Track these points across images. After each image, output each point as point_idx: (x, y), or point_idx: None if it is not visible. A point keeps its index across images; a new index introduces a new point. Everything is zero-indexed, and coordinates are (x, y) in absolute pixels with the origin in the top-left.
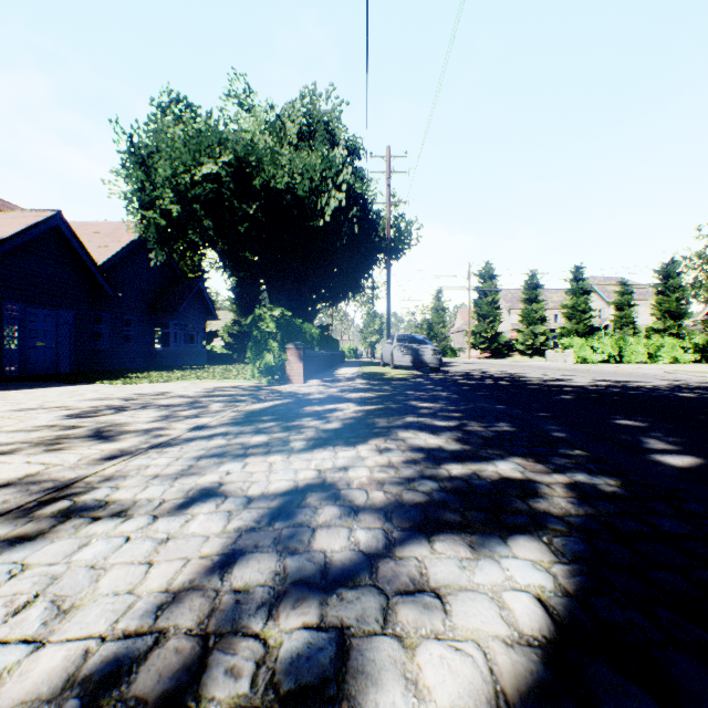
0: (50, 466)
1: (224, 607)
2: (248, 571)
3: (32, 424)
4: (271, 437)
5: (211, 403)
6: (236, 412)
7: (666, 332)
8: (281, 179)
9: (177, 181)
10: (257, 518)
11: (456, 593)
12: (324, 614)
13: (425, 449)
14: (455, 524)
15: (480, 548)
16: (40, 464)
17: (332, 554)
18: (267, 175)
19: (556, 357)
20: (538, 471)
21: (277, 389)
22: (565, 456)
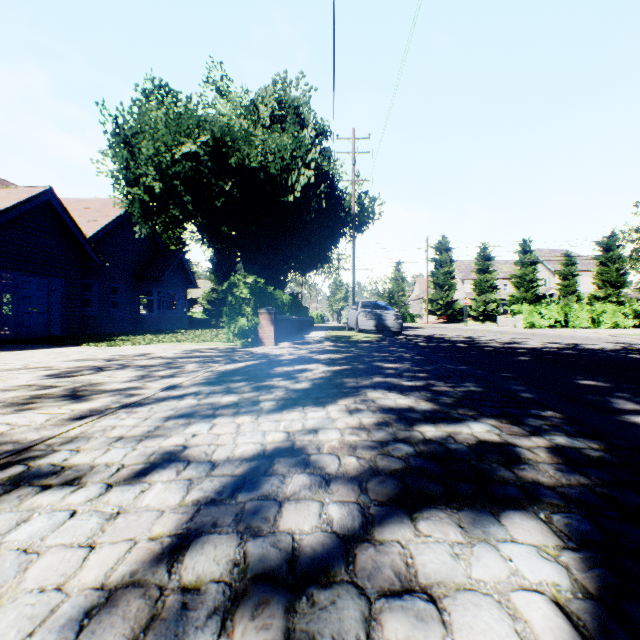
0: (15, 426)
1: (165, 616)
2: (201, 560)
3: (11, 383)
4: (241, 397)
5: (187, 363)
6: (209, 372)
7: (607, 299)
8: (255, 158)
9: (159, 160)
10: (219, 488)
11: (453, 595)
12: (291, 628)
13: (395, 410)
14: (438, 498)
15: (472, 528)
16: (6, 424)
17: (301, 537)
18: (241, 154)
19: (507, 322)
20: (515, 434)
21: (250, 351)
22: (539, 417)
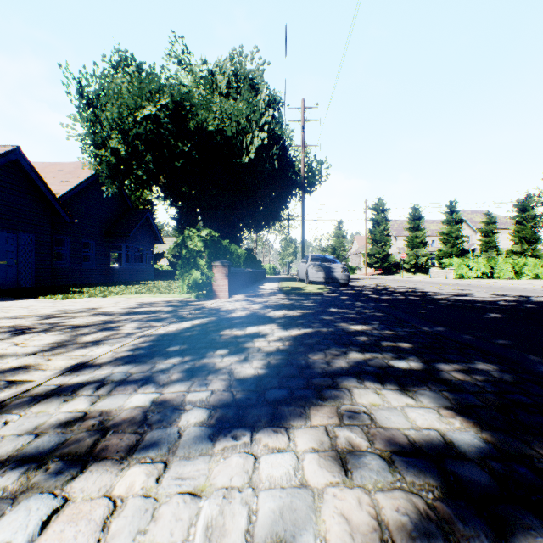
0: None
1: None
2: None
3: None
4: (159, 395)
5: (127, 322)
6: (144, 336)
7: (523, 254)
8: (212, 122)
9: (122, 122)
10: None
11: None
12: None
13: (426, 452)
14: None
15: None
16: None
17: None
18: (200, 118)
19: (439, 274)
20: None
21: (202, 305)
22: None
